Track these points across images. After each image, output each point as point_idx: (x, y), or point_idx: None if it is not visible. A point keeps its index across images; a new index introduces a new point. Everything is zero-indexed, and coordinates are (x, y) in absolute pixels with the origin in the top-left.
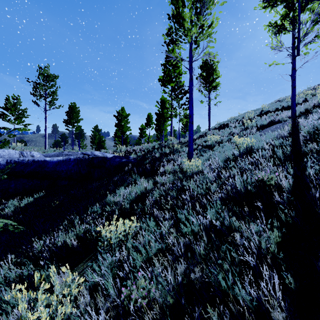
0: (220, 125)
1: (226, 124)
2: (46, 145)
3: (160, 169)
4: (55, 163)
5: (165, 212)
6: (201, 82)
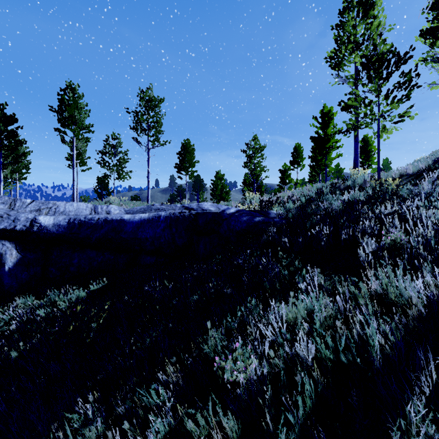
0: None
1: None
2: (149, 199)
3: (362, 245)
4: (136, 224)
5: None
6: (436, 37)
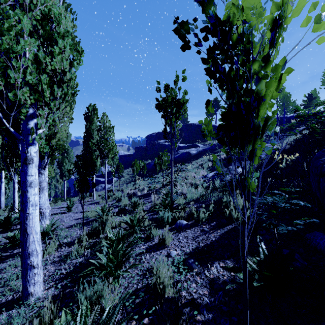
0: None
1: None
2: None
3: None
4: (289, 117)
5: None
6: None
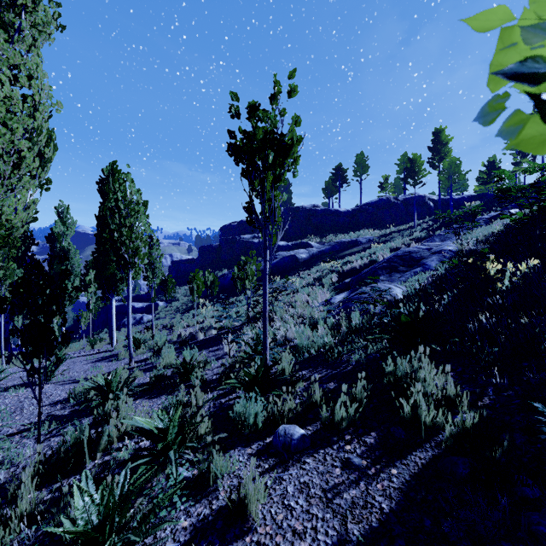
0: None
1: None
2: None
3: None
4: (457, 199)
5: None
6: None
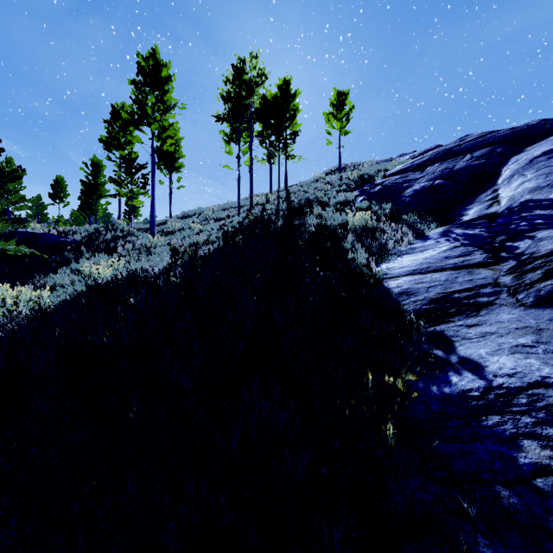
0: (184, 214)
1: (191, 214)
2: None
3: (119, 249)
4: None
5: (142, 259)
6: (160, 159)
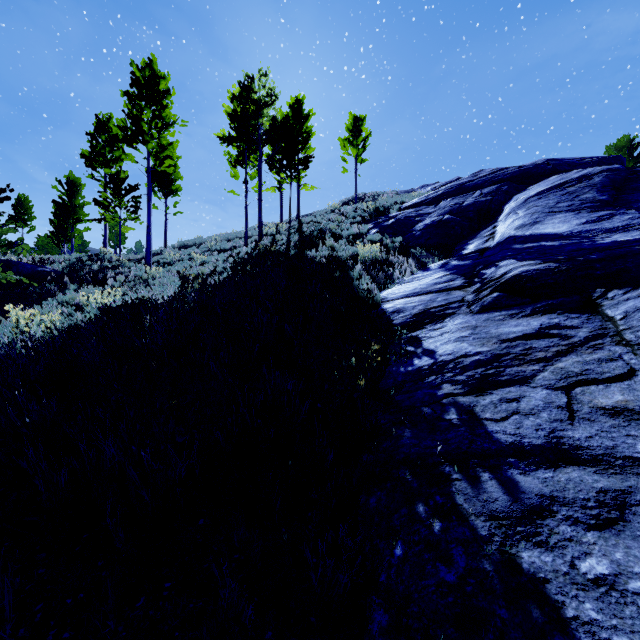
0: (181, 243)
1: (190, 244)
2: None
3: (109, 281)
4: None
5: (141, 290)
6: (154, 180)
